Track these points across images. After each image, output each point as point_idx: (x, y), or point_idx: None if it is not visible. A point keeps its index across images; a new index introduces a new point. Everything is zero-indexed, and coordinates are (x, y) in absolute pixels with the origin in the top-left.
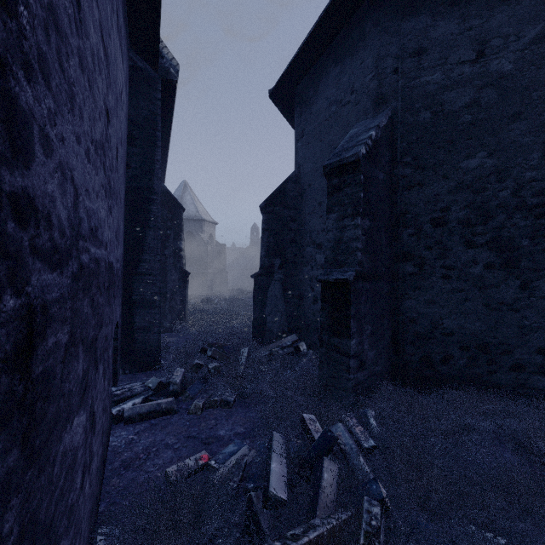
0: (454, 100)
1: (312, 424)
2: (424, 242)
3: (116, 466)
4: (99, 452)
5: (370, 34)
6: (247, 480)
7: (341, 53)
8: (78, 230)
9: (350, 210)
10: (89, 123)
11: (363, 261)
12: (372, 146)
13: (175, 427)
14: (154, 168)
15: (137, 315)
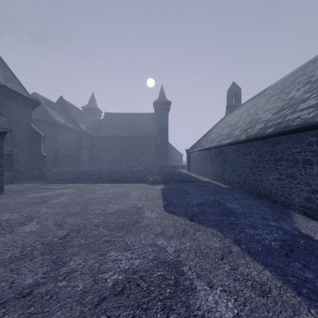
0: None
1: None
2: None
3: None
4: None
5: None
6: None
7: None
8: None
9: None
10: None
11: None
12: None
13: None
14: None
15: None
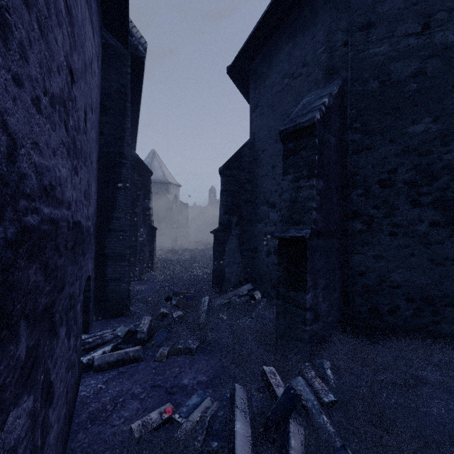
0: (400, 70)
1: (273, 377)
2: (372, 201)
3: (83, 418)
4: (61, 415)
5: (321, 11)
6: (211, 438)
7: (293, 30)
8: (18, 187)
9: (305, 172)
10: (40, 70)
11: (317, 220)
12: (325, 112)
13: (142, 375)
14: (124, 135)
15: (109, 267)
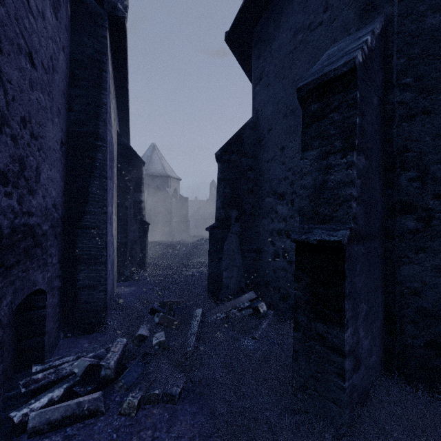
0: None
1: None
2: (432, 188)
3: None
4: None
5: None
6: None
7: None
8: None
9: (339, 143)
10: None
11: (357, 215)
12: (368, 56)
13: None
14: (100, 111)
15: (81, 272)
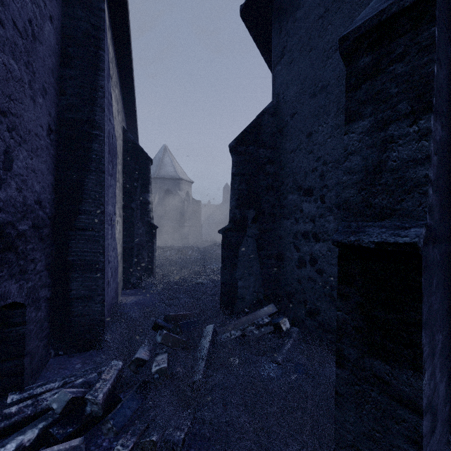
0: None
1: None
2: None
3: None
4: None
5: None
6: None
7: None
8: None
9: (405, 105)
10: None
11: (433, 207)
12: None
13: None
14: (96, 95)
15: (74, 281)
